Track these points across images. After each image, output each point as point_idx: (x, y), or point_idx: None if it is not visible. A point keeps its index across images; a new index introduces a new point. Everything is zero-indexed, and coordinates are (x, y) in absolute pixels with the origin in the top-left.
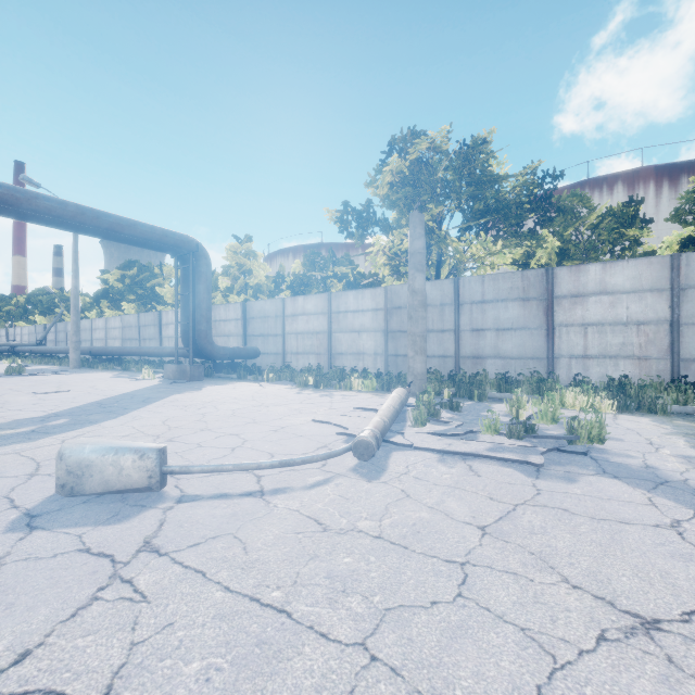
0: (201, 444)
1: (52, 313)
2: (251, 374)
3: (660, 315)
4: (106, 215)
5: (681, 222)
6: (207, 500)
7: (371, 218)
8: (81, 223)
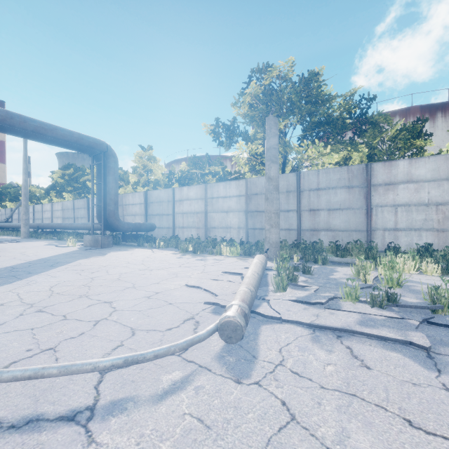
0: (67, 316)
1: (18, 200)
2: (149, 242)
3: None
4: (32, 120)
5: None
6: (2, 434)
7: (236, 131)
8: (11, 125)
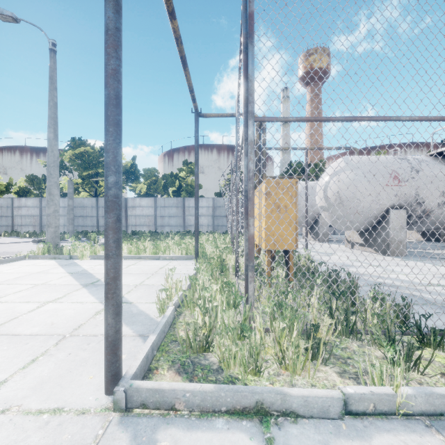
0: None
1: None
2: None
3: (153, 214)
4: None
5: (172, 185)
6: None
7: (64, 167)
8: None
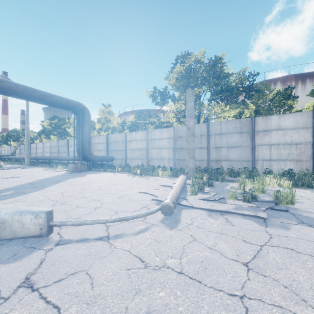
0: (78, 206)
1: (18, 140)
2: (110, 168)
3: (307, 140)
4: (38, 91)
5: None
6: (75, 243)
7: (167, 95)
8: (26, 94)
